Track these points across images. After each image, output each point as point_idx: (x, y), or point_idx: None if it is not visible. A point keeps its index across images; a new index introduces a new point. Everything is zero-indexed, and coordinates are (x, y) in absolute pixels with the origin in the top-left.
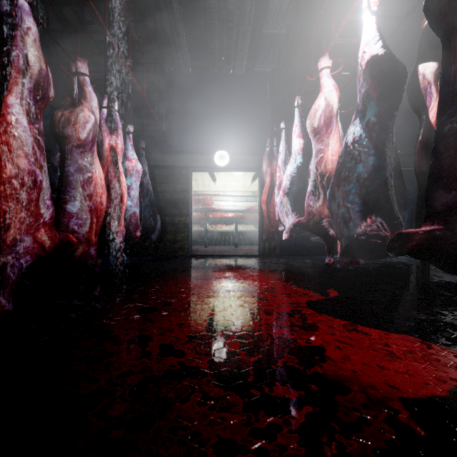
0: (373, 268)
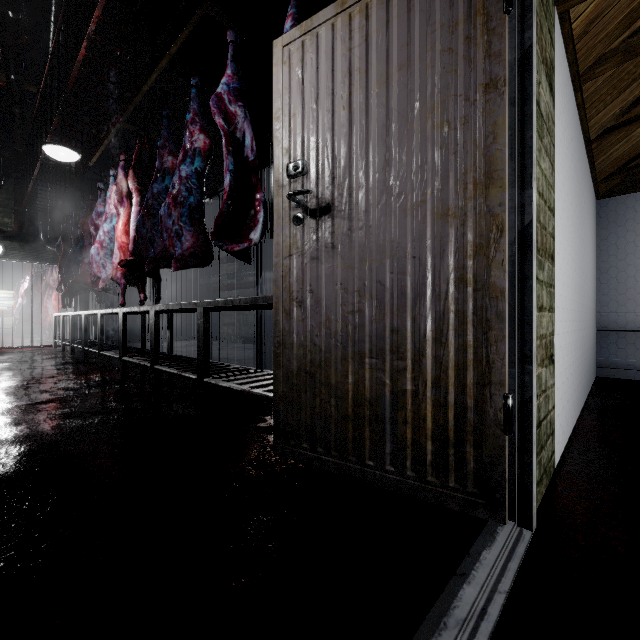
0: (68, 334)
